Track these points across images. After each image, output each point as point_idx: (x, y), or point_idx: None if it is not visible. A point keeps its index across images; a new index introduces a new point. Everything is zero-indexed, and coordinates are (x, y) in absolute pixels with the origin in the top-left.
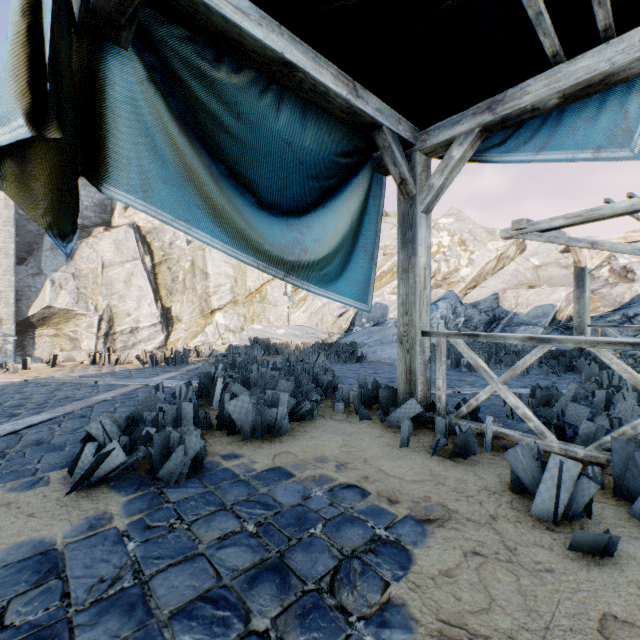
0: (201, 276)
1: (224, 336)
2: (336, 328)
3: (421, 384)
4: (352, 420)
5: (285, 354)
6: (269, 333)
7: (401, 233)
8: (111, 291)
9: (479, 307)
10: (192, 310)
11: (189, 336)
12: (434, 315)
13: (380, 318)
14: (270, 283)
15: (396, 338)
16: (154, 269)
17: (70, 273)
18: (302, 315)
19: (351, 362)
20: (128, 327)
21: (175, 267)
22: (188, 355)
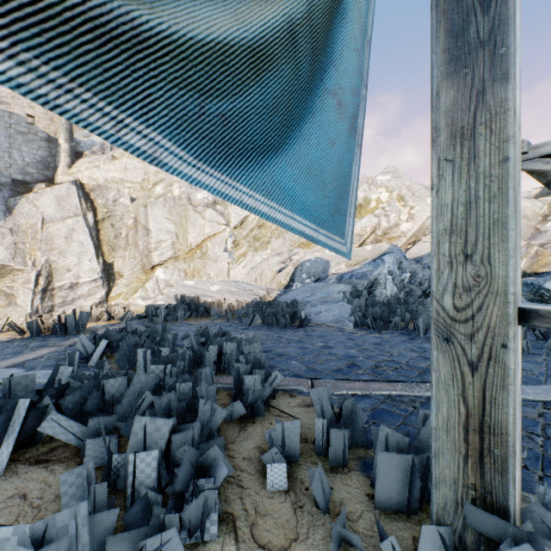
0: (143, 232)
1: (164, 291)
2: (275, 284)
3: (516, 465)
4: (310, 550)
5: (213, 316)
6: (201, 290)
7: (447, 33)
8: (51, 246)
9: (422, 262)
10: (134, 266)
11: (130, 291)
12: (381, 270)
13: (321, 273)
14: (211, 239)
15: (342, 296)
16: (97, 225)
17: (8, 228)
18: (242, 270)
19: (292, 326)
20: (67, 282)
21: (118, 224)
22: (85, 320)
